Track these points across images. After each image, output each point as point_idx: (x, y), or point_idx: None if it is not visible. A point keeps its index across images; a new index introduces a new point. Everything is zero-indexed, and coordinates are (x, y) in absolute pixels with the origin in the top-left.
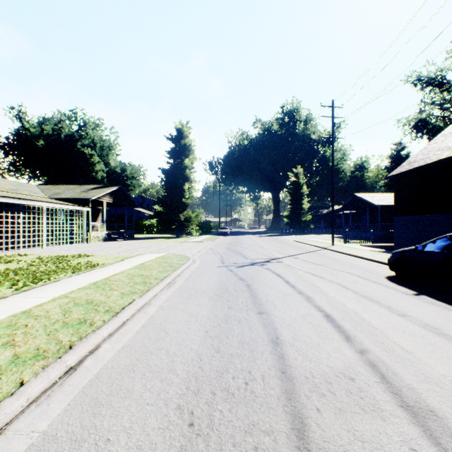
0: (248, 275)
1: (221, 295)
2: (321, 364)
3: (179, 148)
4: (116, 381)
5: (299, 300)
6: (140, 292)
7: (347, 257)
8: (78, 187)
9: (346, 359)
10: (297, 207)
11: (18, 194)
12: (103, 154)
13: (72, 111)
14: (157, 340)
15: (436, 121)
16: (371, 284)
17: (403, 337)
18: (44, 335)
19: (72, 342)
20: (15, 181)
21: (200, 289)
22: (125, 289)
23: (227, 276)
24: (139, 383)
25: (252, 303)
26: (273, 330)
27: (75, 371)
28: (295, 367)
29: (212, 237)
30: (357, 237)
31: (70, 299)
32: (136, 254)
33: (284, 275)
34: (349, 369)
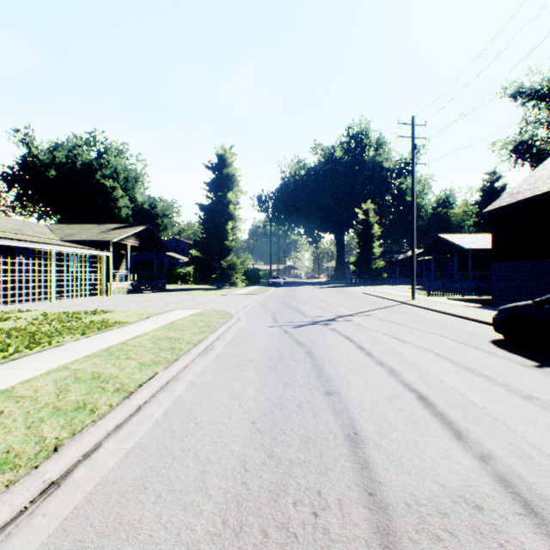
0: (309, 338)
1: (274, 366)
2: (427, 479)
3: (221, 179)
4: (115, 508)
5: (379, 374)
6: (165, 362)
7: (434, 314)
8: (97, 227)
9: (462, 470)
10: (367, 251)
11: (21, 235)
12: (128, 186)
13: (90, 135)
14: (183, 435)
15: (541, 143)
16: (473, 352)
17: (539, 433)
18: (22, 427)
19: (59, 441)
20: (19, 220)
21: (245, 358)
22: (146, 358)
23: (281, 339)
24: (150, 511)
25: (316, 378)
26: (349, 421)
27: (58, 489)
28: (388, 485)
29: (262, 289)
30: (443, 289)
31: (70, 371)
32: (166, 310)
33: (355, 338)
34: (470, 488)
